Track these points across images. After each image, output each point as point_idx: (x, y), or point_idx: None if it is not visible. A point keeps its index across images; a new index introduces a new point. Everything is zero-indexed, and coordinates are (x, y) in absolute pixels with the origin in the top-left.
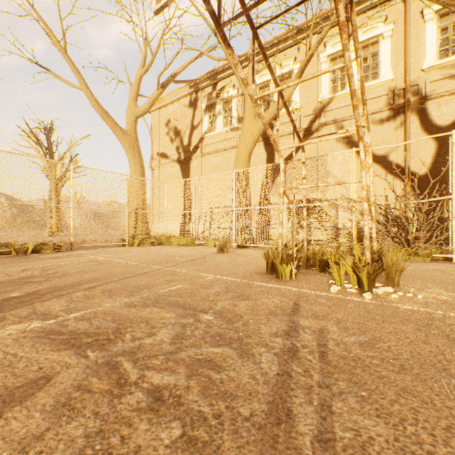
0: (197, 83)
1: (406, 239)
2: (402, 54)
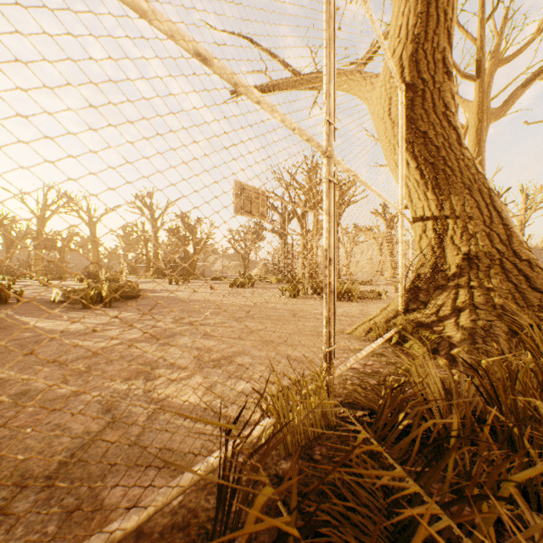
0: None
1: None
2: None
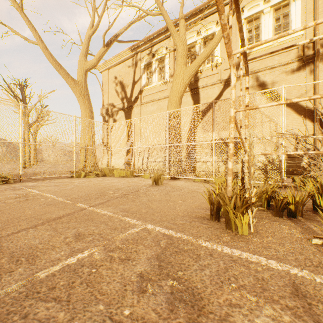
0: (138, 47)
1: None
2: (311, 12)
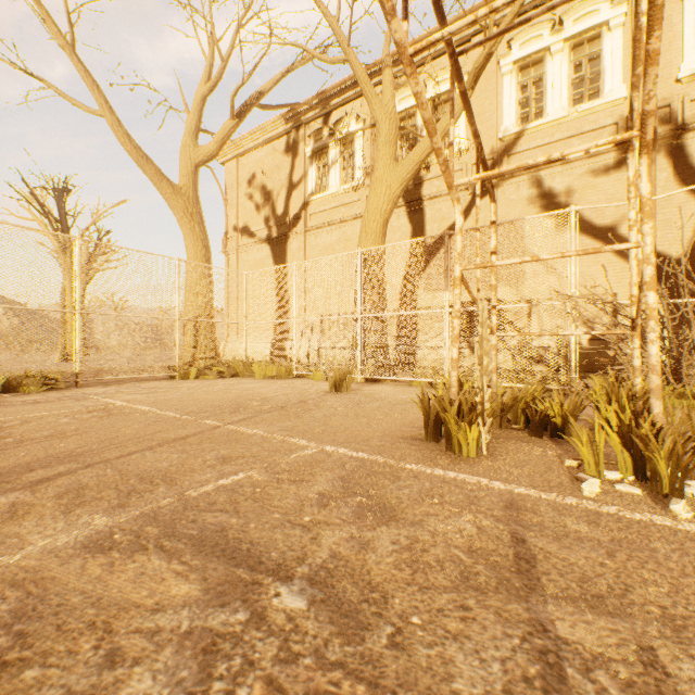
0: (299, 114)
1: (671, 369)
2: None
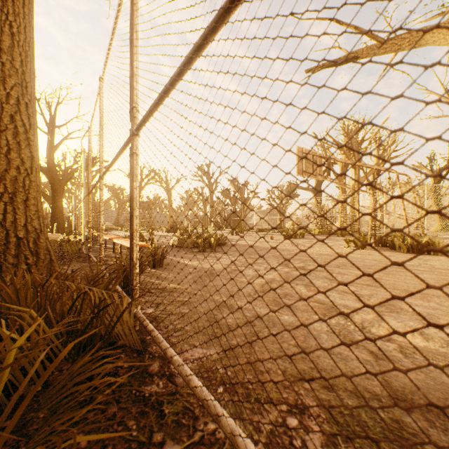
0: None
1: None
2: None
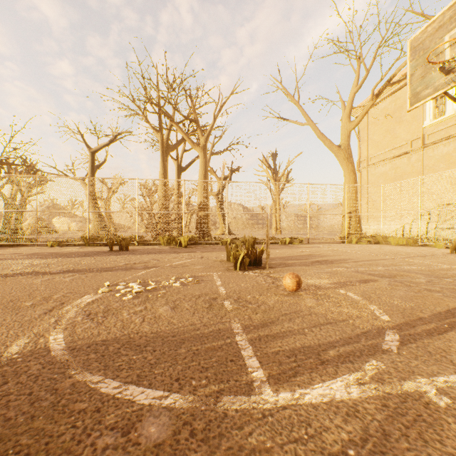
0: None
1: None
2: None
